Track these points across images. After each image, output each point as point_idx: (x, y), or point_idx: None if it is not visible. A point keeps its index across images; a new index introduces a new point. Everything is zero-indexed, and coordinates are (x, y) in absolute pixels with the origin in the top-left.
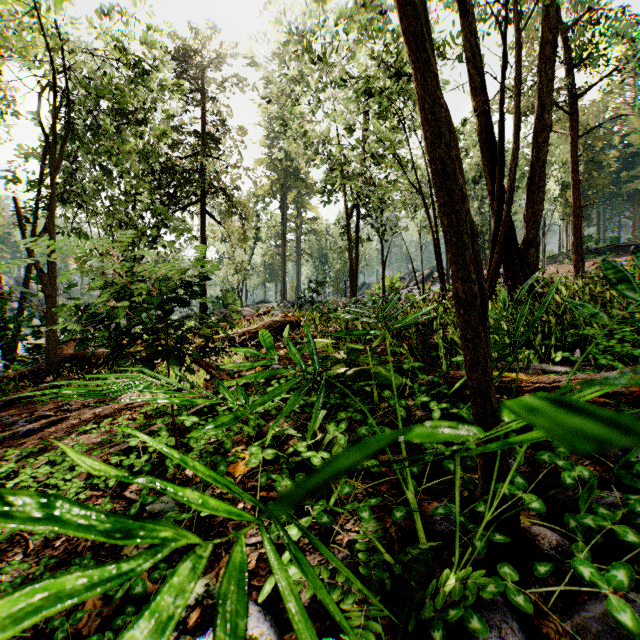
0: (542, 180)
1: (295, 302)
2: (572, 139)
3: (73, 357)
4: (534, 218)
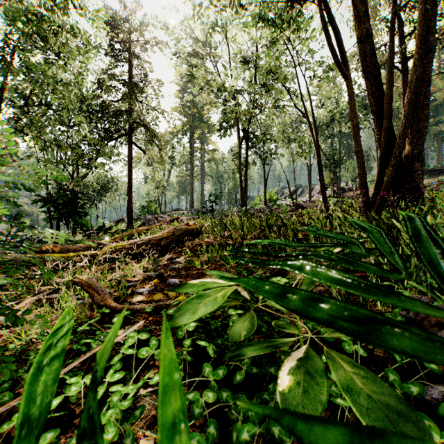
0: (427, 98)
1: (200, 210)
2: (403, 90)
3: None
4: (419, 134)
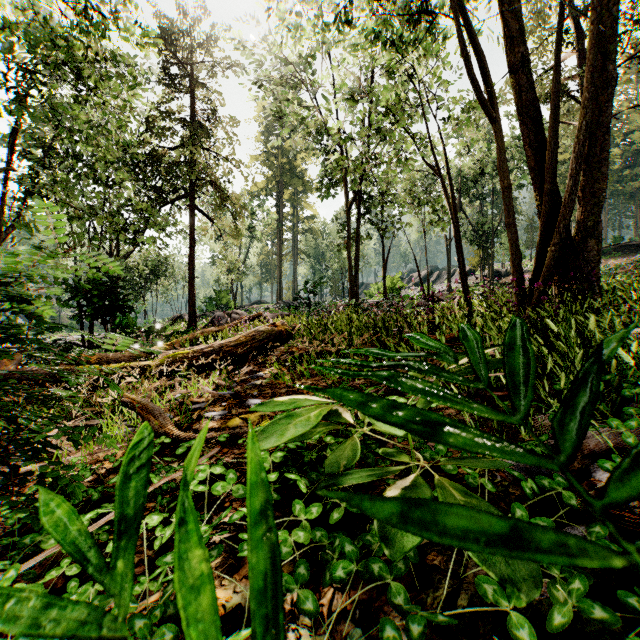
0: (605, 150)
1: (291, 303)
2: None
3: (11, 375)
4: (594, 200)
